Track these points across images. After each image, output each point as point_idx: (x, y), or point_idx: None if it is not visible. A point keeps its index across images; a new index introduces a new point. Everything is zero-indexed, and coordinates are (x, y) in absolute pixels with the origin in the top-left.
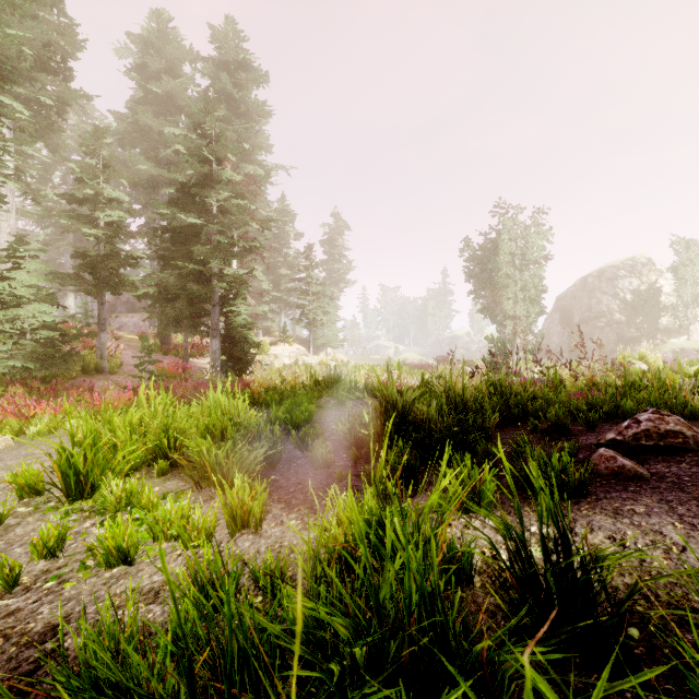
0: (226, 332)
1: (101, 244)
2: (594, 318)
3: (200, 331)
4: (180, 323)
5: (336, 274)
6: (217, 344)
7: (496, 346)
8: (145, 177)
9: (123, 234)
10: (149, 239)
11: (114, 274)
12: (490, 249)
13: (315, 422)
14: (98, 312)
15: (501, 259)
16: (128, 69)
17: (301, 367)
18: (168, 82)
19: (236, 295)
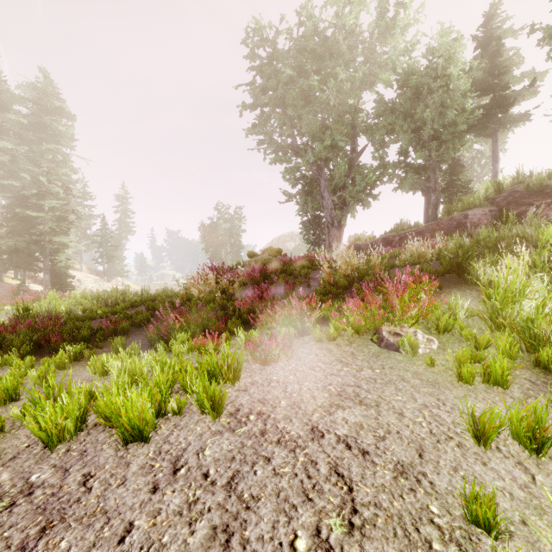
0: (52, 270)
1: None
2: None
3: (34, 270)
4: (21, 265)
5: (125, 228)
6: (49, 277)
7: None
8: None
9: None
10: (7, 223)
11: None
12: (214, 226)
13: None
14: None
15: (220, 232)
16: None
17: None
18: (5, 118)
19: (58, 250)
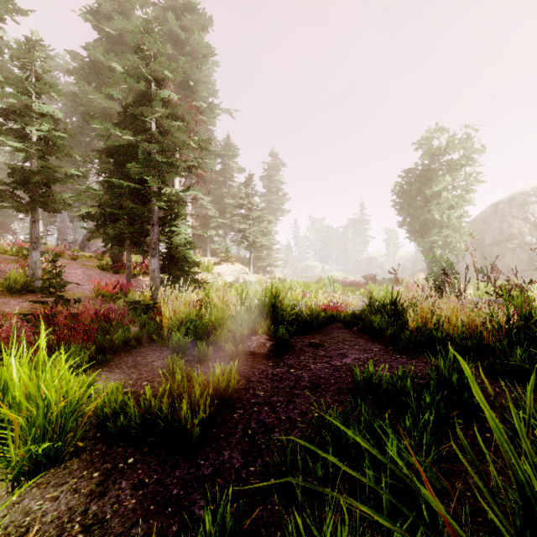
0: (167, 251)
1: (32, 160)
2: (506, 240)
3: (142, 250)
4: (123, 243)
5: (274, 204)
6: (156, 263)
7: (439, 265)
8: (99, 110)
9: (58, 151)
10: (83, 156)
11: (46, 191)
12: (416, 176)
13: (235, 402)
14: (30, 230)
15: (426, 185)
16: (84, 12)
17: (242, 285)
18: (118, 21)
19: (177, 216)
